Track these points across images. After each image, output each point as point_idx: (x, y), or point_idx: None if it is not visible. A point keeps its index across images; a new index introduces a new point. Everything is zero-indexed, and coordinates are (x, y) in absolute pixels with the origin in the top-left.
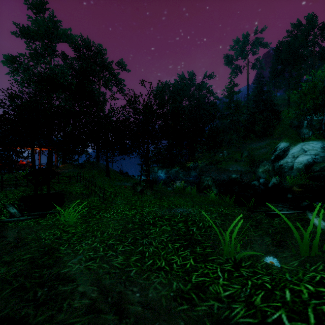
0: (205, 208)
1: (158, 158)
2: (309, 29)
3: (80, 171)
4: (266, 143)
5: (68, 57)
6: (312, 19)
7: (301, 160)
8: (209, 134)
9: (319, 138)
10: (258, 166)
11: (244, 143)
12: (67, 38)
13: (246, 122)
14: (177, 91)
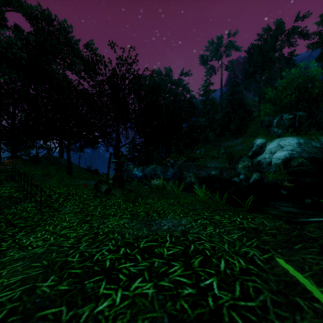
0: (208, 217)
1: (133, 155)
2: (278, 34)
3: (32, 167)
4: (241, 141)
5: (23, 31)
6: (280, 25)
7: (279, 156)
8: (186, 131)
9: (293, 134)
10: (237, 162)
11: (219, 141)
12: (21, 7)
13: (221, 120)
14: (154, 85)
